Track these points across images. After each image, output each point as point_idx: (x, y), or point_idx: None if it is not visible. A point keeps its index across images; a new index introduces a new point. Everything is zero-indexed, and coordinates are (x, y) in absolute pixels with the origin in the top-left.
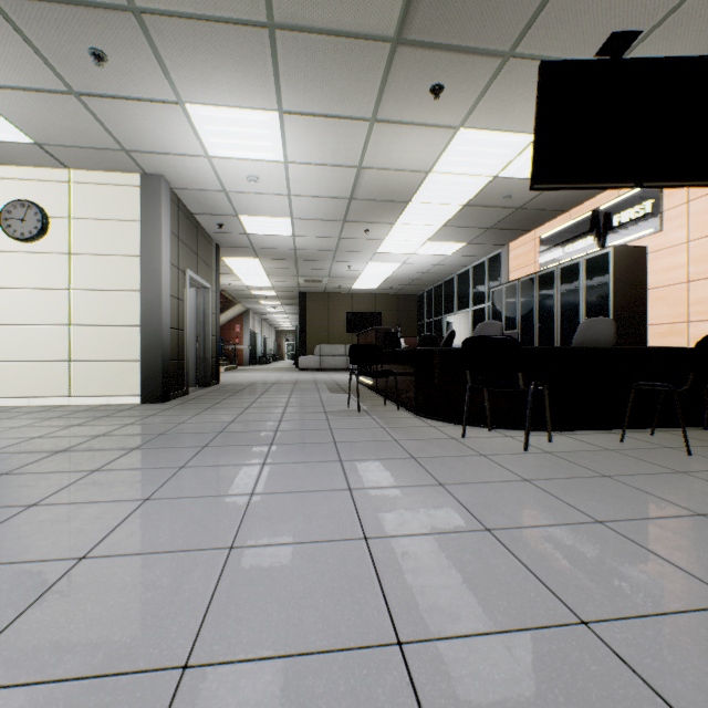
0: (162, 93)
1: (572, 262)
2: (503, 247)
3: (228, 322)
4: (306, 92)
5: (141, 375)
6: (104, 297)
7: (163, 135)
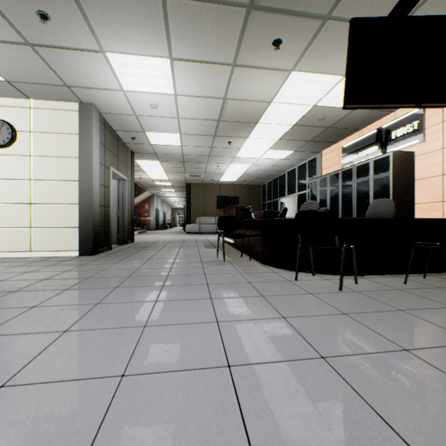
0: (89, 44)
1: (364, 162)
2: (318, 153)
3: (140, 202)
4: (188, 44)
5: (78, 237)
6: (54, 184)
7: (92, 75)
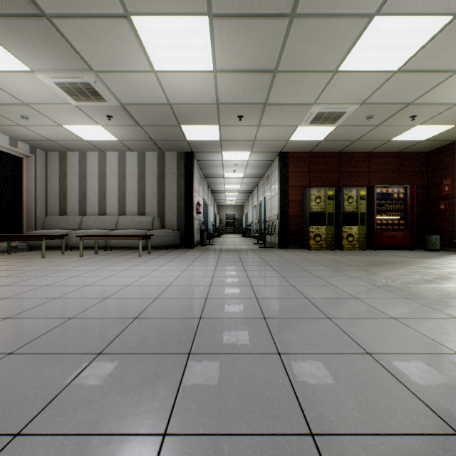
0: None
1: None
2: None
3: None
4: None
5: None
6: None
7: None
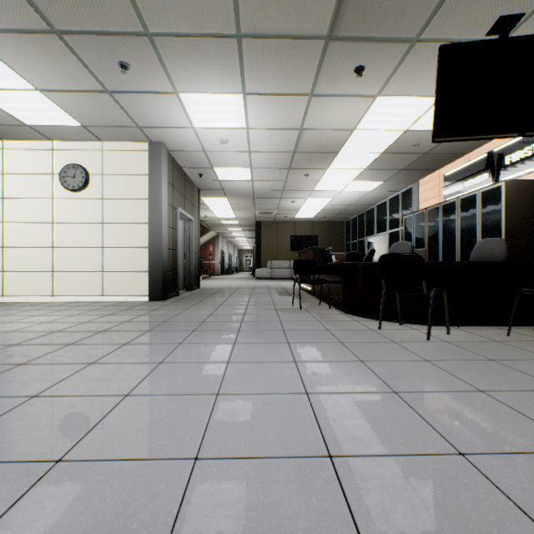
0: (164, 87)
1: (470, 194)
2: (414, 183)
3: (204, 244)
4: (263, 79)
5: (148, 281)
6: (124, 227)
7: (163, 115)
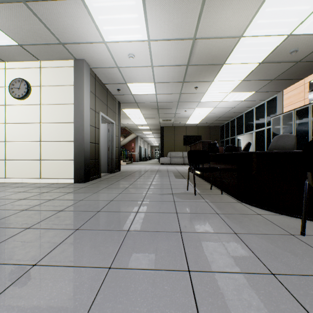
0: None
1: None
2: (278, 93)
3: (129, 142)
4: None
5: (73, 167)
6: (56, 126)
7: (77, 28)
